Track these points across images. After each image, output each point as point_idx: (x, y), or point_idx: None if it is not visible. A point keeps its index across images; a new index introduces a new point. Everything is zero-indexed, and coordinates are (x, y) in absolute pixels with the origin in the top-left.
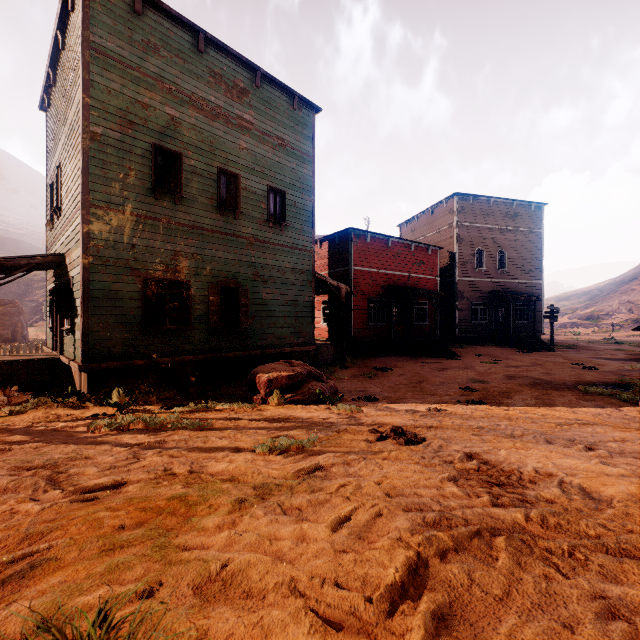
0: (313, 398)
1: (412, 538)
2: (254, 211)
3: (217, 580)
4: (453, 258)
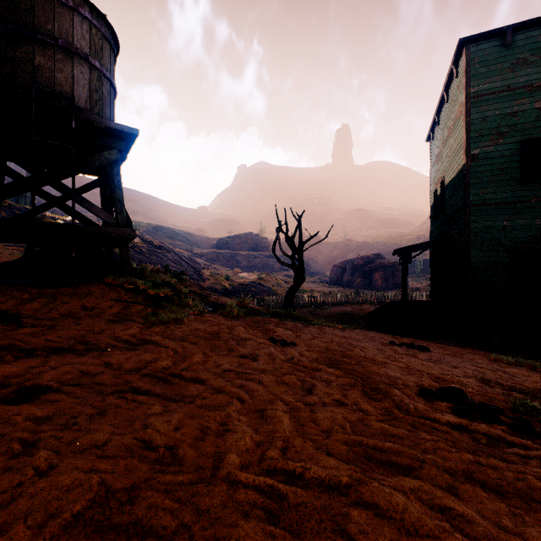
0: None
1: None
2: None
3: None
4: None
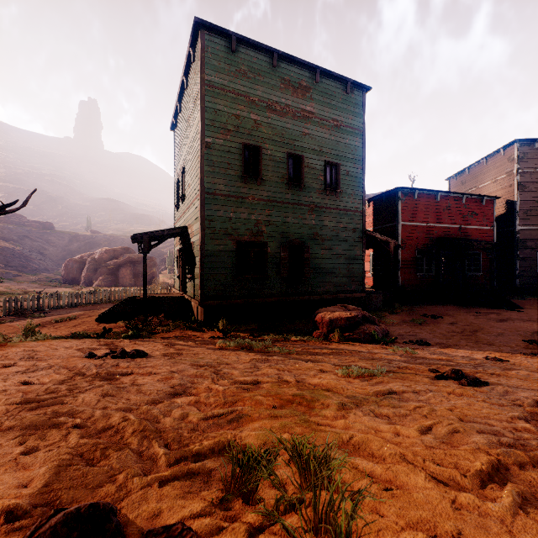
0: (368, 338)
1: (490, 450)
2: (314, 183)
3: (349, 444)
4: (512, 207)
